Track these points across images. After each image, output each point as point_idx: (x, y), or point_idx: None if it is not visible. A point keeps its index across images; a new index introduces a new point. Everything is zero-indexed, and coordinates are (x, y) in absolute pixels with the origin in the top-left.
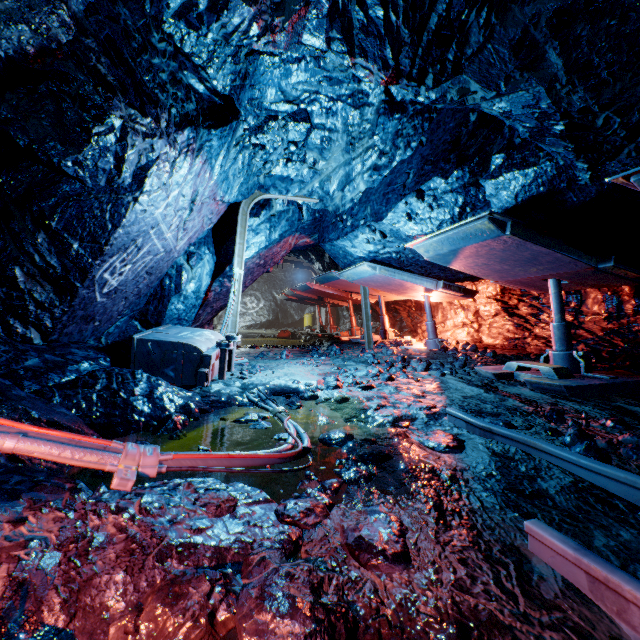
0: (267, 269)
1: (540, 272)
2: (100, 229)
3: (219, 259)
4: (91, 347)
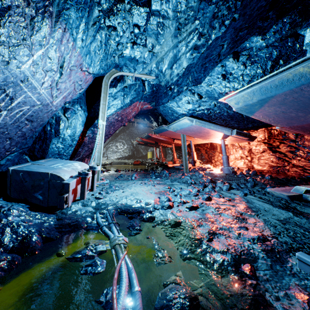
0: (123, 123)
1: None
2: None
3: (90, 115)
4: None
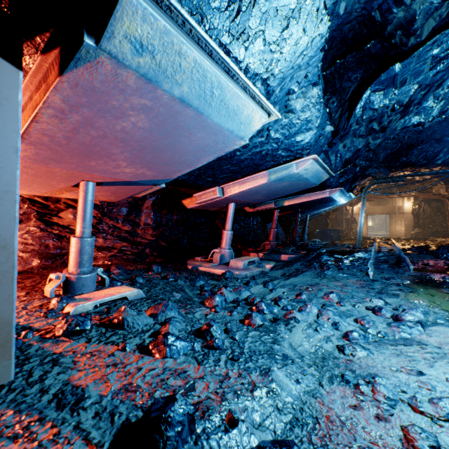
0: None
1: (251, 199)
2: None
3: None
4: None
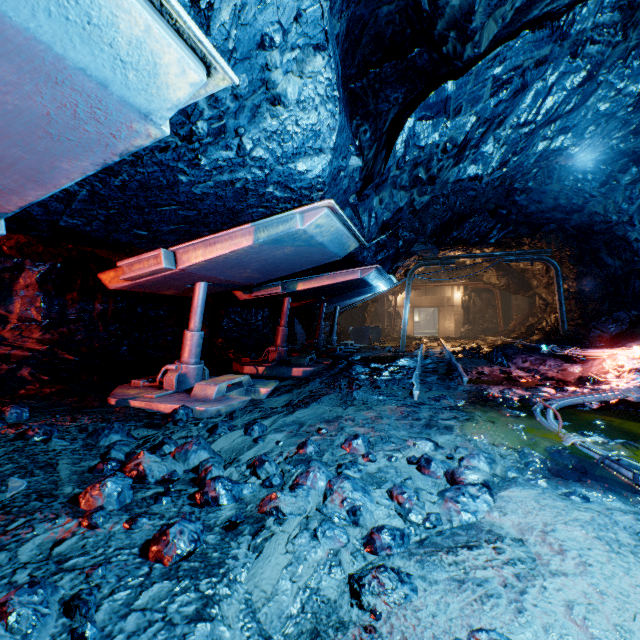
0: None
1: (237, 277)
2: None
3: None
4: None
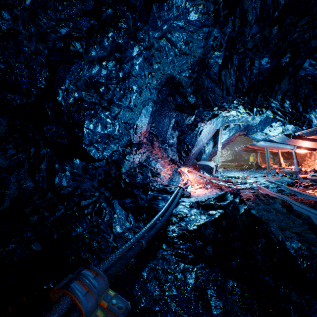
0: (228, 143)
1: None
2: (193, 143)
3: (214, 143)
4: (189, 165)
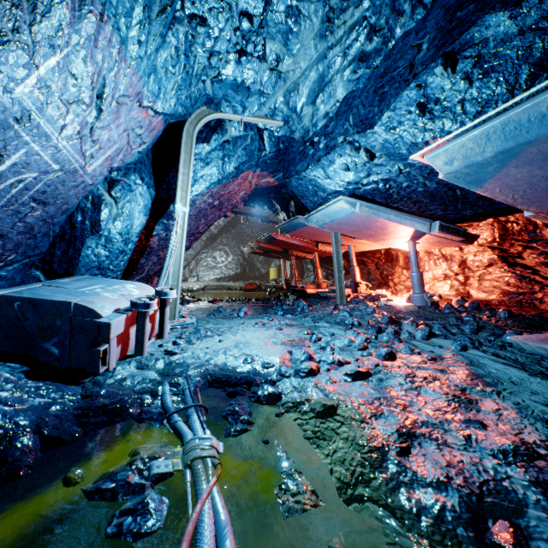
0: (224, 212)
1: None
2: None
3: (160, 195)
4: None
